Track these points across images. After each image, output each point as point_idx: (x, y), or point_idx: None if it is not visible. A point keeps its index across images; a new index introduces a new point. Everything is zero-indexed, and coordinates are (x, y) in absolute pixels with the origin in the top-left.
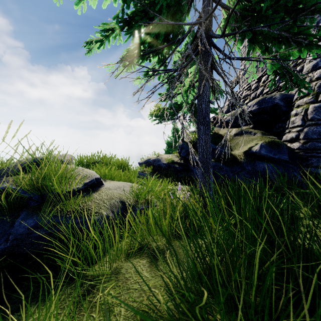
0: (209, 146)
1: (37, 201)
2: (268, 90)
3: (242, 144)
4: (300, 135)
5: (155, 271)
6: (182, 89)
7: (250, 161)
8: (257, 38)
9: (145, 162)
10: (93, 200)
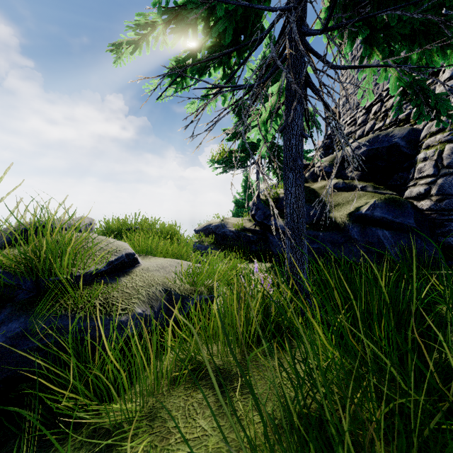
0: (302, 204)
1: (30, 291)
2: (381, 125)
3: (344, 202)
4: (431, 189)
5: (218, 417)
6: (259, 119)
7: (357, 228)
8: (377, 36)
9: (204, 229)
10: (121, 289)
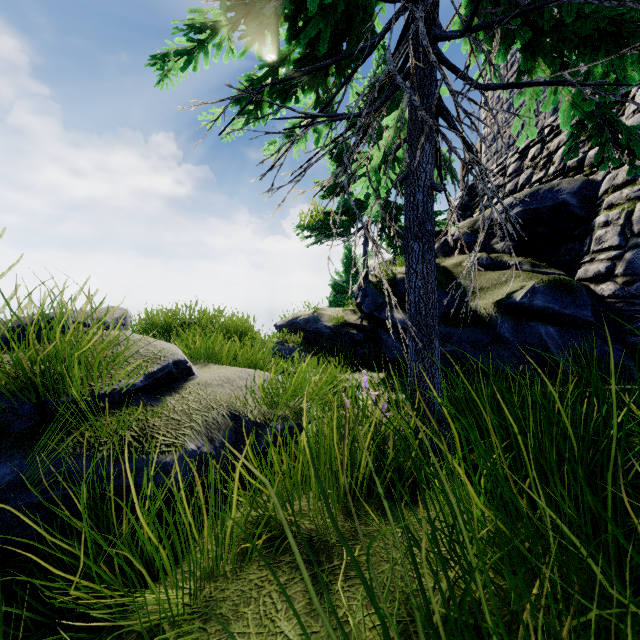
0: (433, 289)
1: (30, 418)
2: (542, 175)
3: (490, 286)
4: (616, 267)
5: (309, 617)
6: (369, 166)
7: (509, 323)
8: (542, 42)
9: (289, 324)
10: (166, 414)
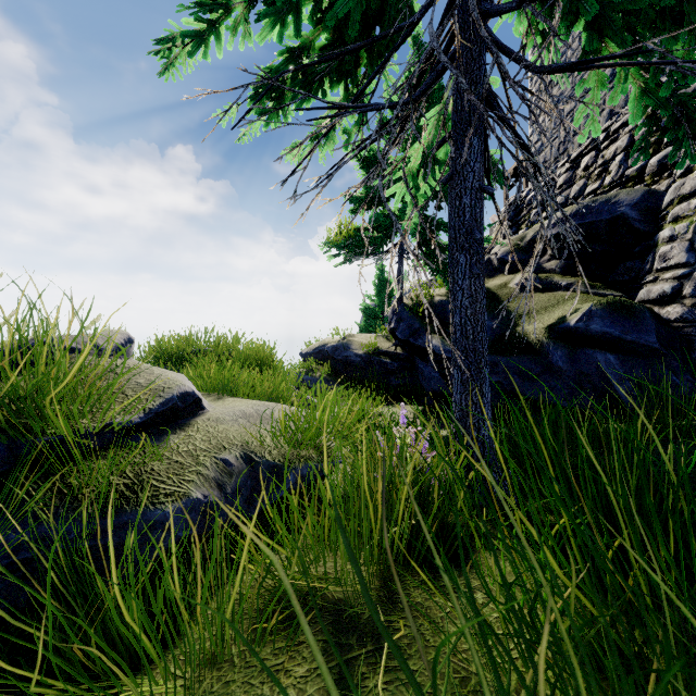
0: (482, 309)
1: (3, 461)
2: (597, 186)
3: (539, 309)
4: (683, 288)
5: None
6: (405, 170)
7: (563, 350)
8: (611, 18)
9: (315, 352)
10: (167, 457)
